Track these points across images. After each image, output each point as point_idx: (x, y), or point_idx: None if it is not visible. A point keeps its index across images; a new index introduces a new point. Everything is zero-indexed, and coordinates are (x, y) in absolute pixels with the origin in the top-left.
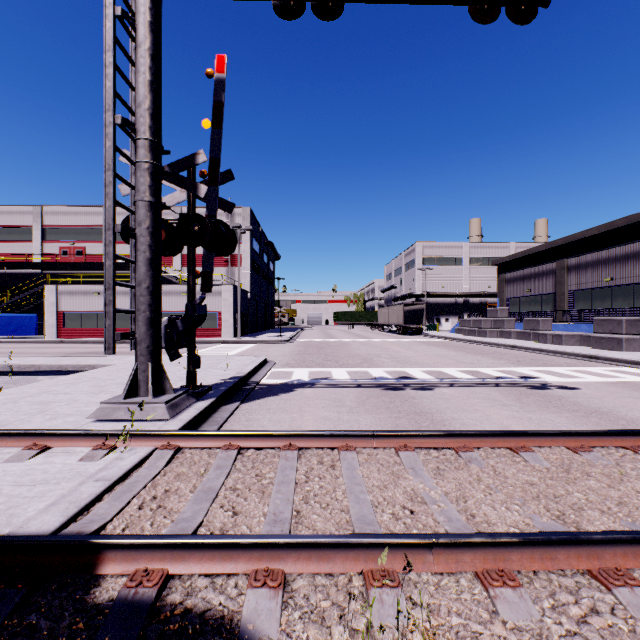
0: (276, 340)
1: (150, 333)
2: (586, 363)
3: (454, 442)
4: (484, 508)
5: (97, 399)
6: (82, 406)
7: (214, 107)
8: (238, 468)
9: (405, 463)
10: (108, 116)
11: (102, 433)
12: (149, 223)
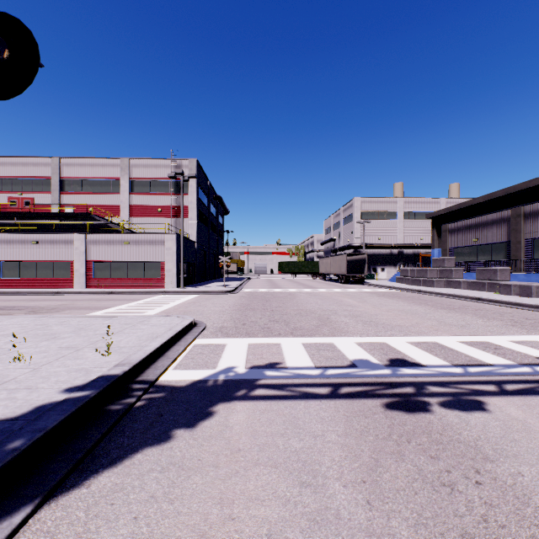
0: (219, 291)
1: None
2: None
3: None
4: None
5: None
6: None
7: None
8: None
9: None
10: None
11: None
12: None
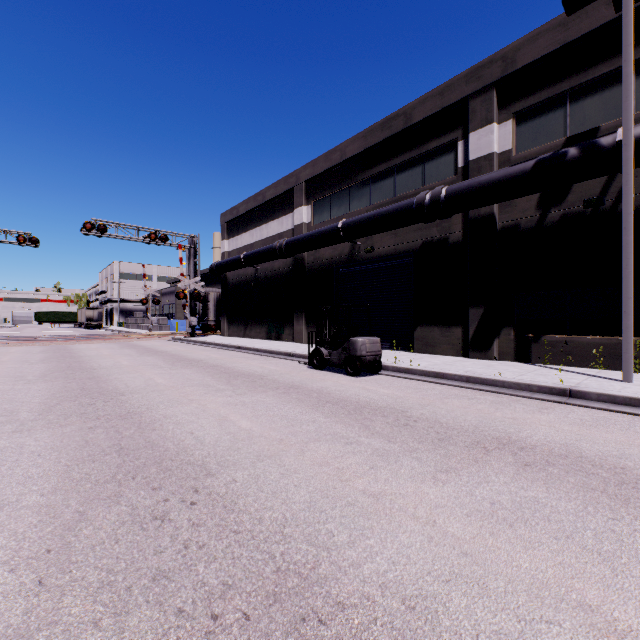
0: None
1: None
2: None
3: None
4: None
5: None
6: None
7: None
8: None
9: None
10: None
11: None
12: None
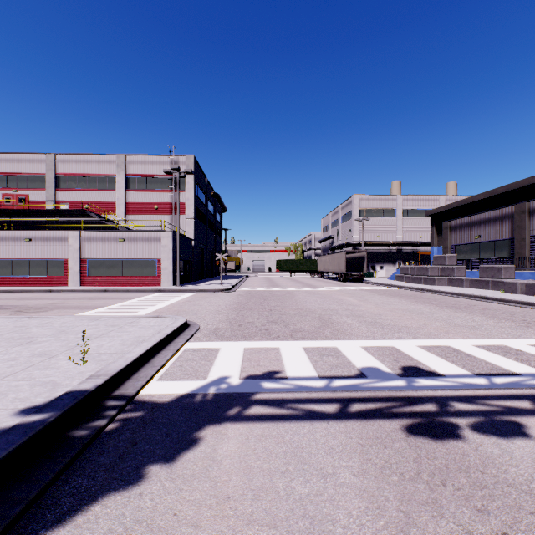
0: (216, 289)
1: None
2: None
3: None
4: None
5: None
6: None
7: None
8: None
9: None
10: None
11: None
12: None
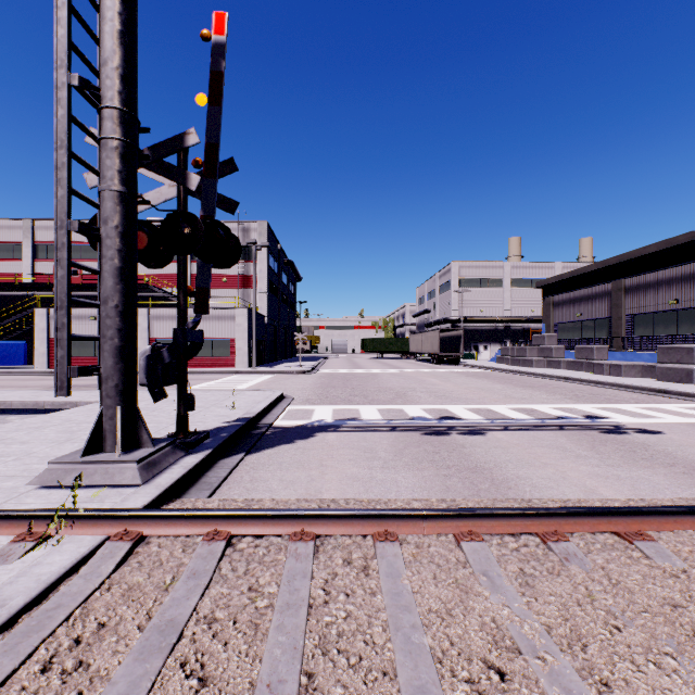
0: (296, 371)
1: (120, 367)
2: (656, 398)
3: (538, 525)
4: (620, 665)
5: (59, 451)
6: (34, 462)
7: (211, 78)
8: (223, 574)
9: (473, 563)
10: (60, 75)
11: (30, 515)
12: (118, 220)
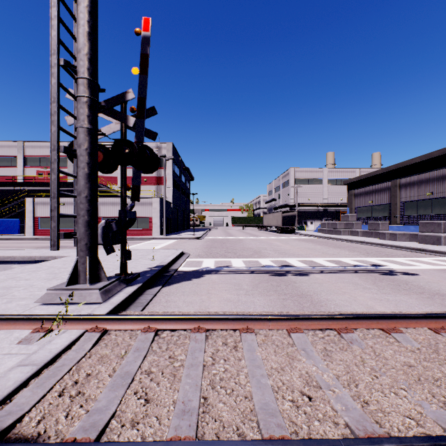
0: (191, 237)
1: (88, 233)
2: (417, 254)
3: (336, 324)
4: (375, 394)
5: (49, 284)
6: (36, 290)
7: (141, 58)
8: (154, 350)
9: (297, 344)
10: (53, 59)
11: (41, 318)
12: (87, 145)
